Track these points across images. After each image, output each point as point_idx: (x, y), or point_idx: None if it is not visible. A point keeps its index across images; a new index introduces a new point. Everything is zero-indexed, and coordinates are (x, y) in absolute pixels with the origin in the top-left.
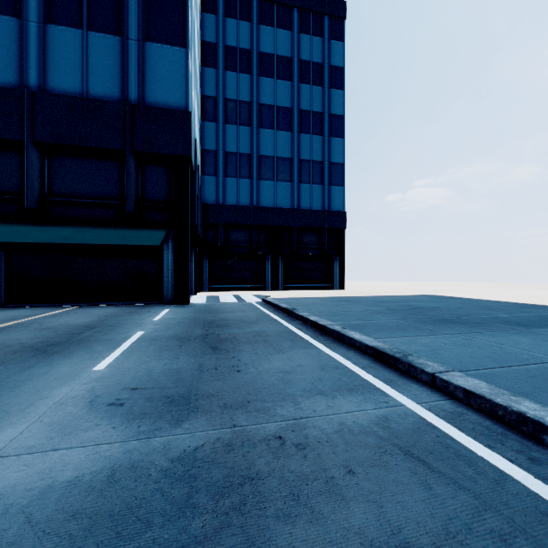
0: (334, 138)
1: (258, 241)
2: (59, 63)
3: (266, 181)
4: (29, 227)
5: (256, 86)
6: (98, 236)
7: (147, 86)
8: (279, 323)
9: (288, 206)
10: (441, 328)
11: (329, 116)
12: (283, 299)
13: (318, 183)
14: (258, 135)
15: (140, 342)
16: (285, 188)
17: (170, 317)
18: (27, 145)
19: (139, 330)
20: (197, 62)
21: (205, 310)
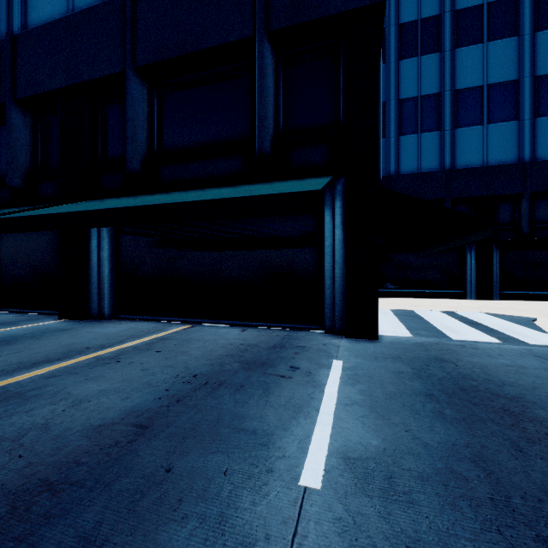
0: None
1: None
2: None
3: (468, 128)
4: (125, 198)
5: None
6: (201, 194)
7: None
8: None
9: (510, 161)
10: None
11: None
12: None
13: None
14: (452, 61)
15: None
16: (504, 132)
17: (368, 445)
18: (127, 74)
19: None
20: None
21: (458, 386)
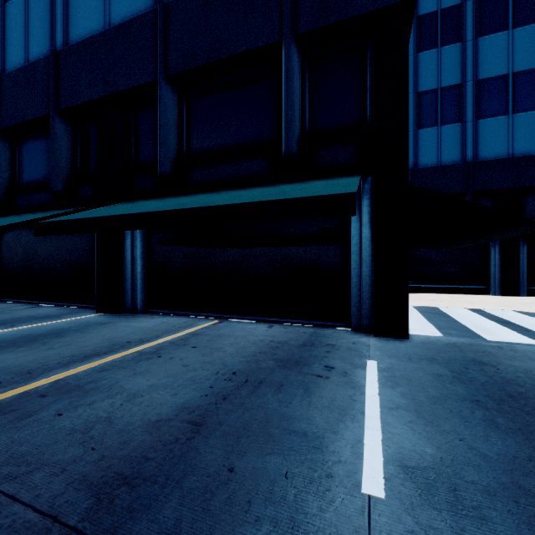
0: None
1: None
2: None
3: (491, 119)
4: (158, 200)
5: None
6: (233, 196)
7: None
8: None
9: None
10: None
11: None
12: None
13: None
14: (474, 50)
15: None
16: (532, 122)
17: (424, 453)
18: (159, 83)
19: None
20: None
21: (505, 392)
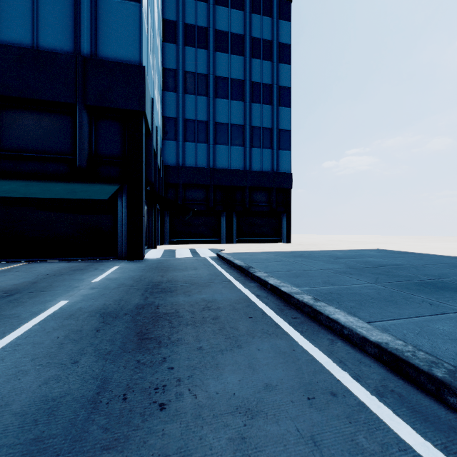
0: (282, 107)
1: (214, 200)
2: (8, 14)
3: (221, 146)
4: None
5: (212, 60)
6: (44, 190)
7: (100, 39)
8: (233, 286)
9: (241, 168)
10: (438, 299)
11: (277, 88)
12: (237, 254)
13: (267, 148)
14: (214, 104)
15: (49, 321)
16: (238, 152)
17: (114, 276)
18: None
19: (64, 299)
20: (157, 33)
21: (156, 267)
